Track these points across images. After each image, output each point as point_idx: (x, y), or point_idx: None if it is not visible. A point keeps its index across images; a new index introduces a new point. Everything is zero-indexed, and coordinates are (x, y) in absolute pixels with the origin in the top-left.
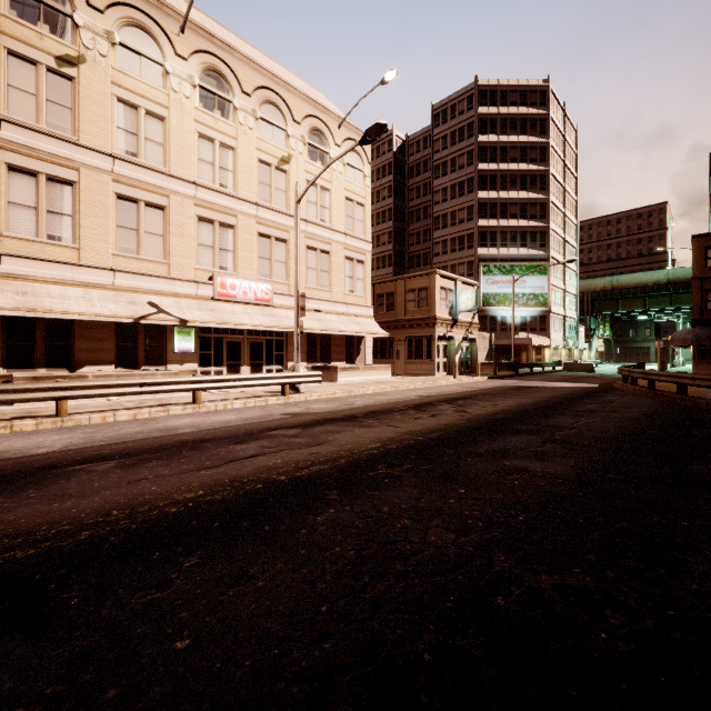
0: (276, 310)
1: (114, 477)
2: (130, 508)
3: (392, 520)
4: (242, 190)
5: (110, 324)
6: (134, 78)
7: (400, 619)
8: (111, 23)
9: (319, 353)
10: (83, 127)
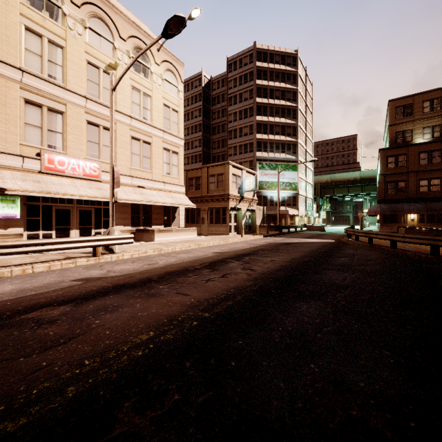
0: (103, 184)
1: None
2: None
3: None
4: (71, 83)
5: None
6: None
7: None
8: None
9: (142, 219)
10: None
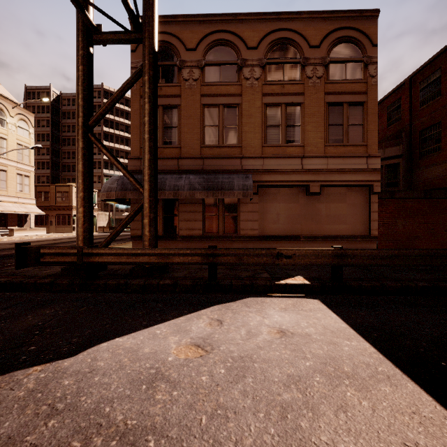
0: None
1: None
2: None
3: None
4: None
5: None
6: None
7: None
8: None
9: None
10: None
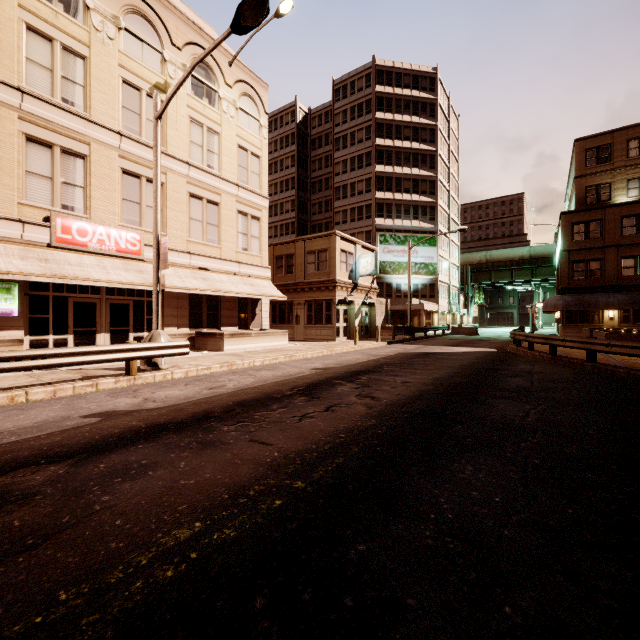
0: (146, 265)
1: None
2: None
3: None
4: (98, 112)
5: None
6: None
7: None
8: None
9: (205, 317)
10: None
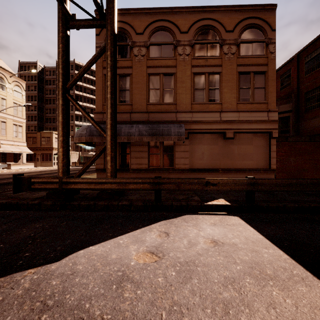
0: None
1: None
2: None
3: None
4: None
5: None
6: None
7: None
8: None
9: (1, 159)
10: None
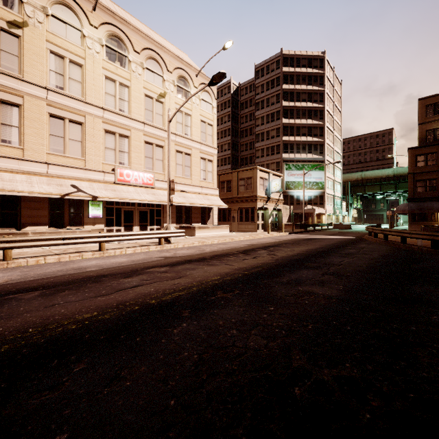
0: (156, 190)
1: (36, 303)
2: (42, 326)
3: (225, 331)
4: (134, 113)
5: (45, 199)
6: (62, 38)
7: (226, 408)
8: (46, 1)
9: (184, 218)
10: (26, 68)
